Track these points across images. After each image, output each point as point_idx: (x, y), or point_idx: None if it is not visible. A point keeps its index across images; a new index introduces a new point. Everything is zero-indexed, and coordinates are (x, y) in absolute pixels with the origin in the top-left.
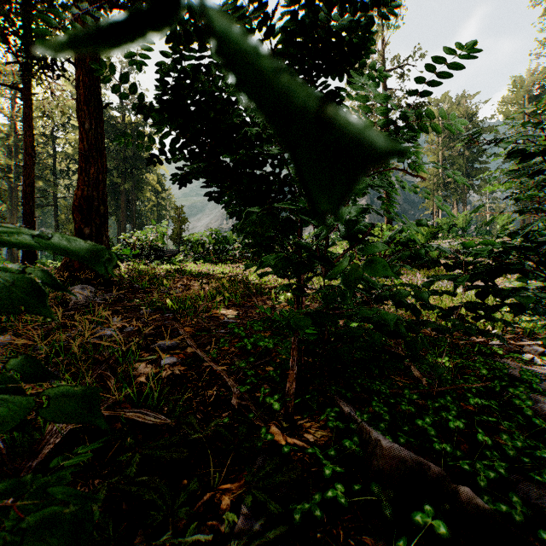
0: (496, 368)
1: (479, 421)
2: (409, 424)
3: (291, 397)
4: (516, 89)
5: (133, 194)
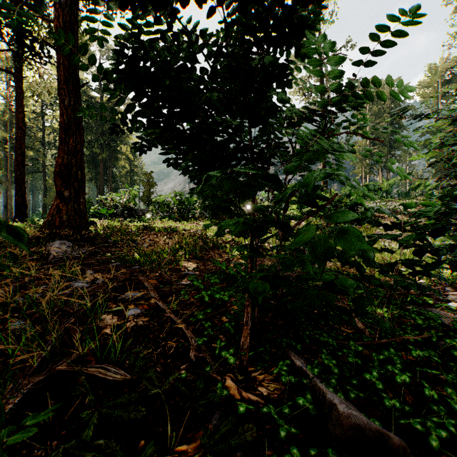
0: (430, 319)
1: (419, 370)
2: (357, 377)
3: (245, 351)
4: (431, 74)
5: (110, 162)
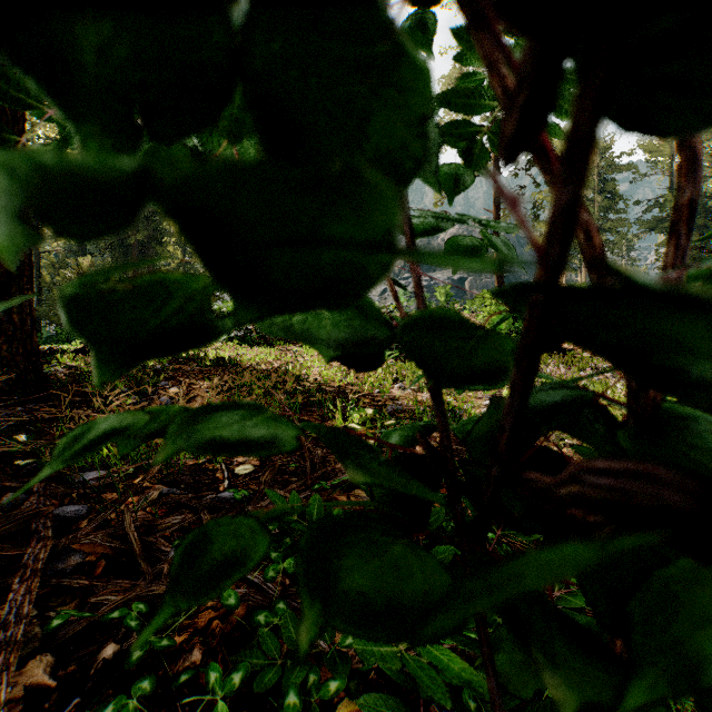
0: None
1: None
2: None
3: None
4: None
5: (149, 249)
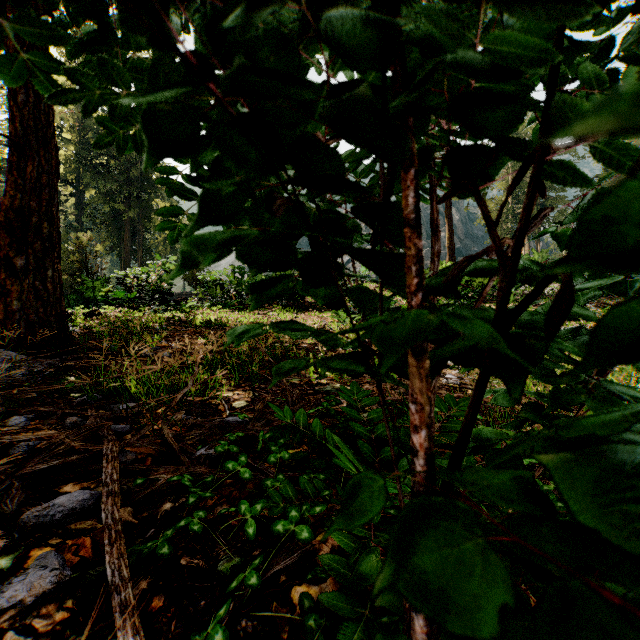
0: None
1: None
2: None
3: None
4: None
5: (140, 224)
